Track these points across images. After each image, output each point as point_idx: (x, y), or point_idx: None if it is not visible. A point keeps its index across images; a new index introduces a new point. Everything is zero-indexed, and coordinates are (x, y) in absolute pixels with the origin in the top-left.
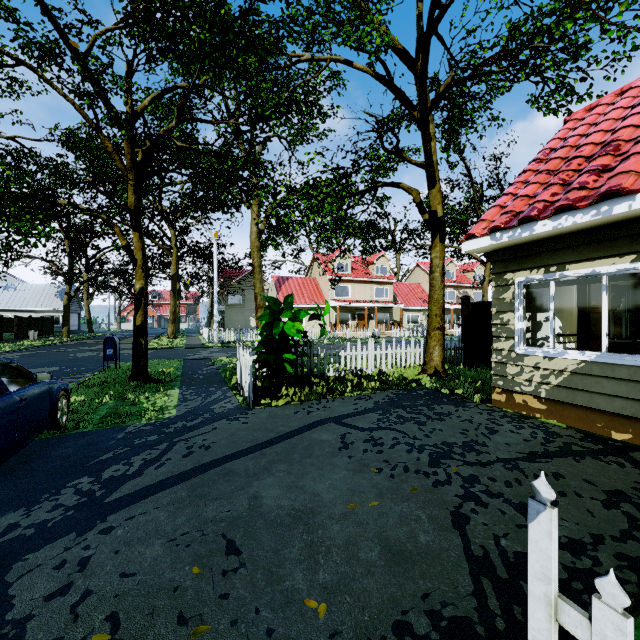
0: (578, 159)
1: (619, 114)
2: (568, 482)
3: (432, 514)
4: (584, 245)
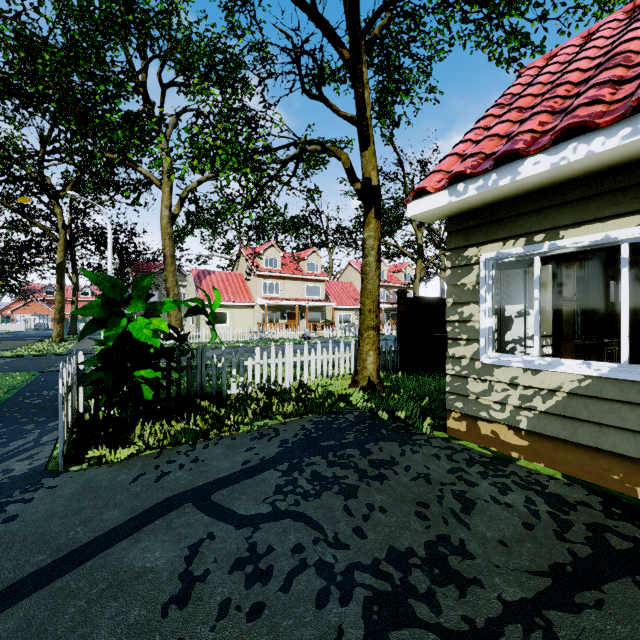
0: (565, 85)
1: (602, 43)
2: None
3: None
4: (590, 198)
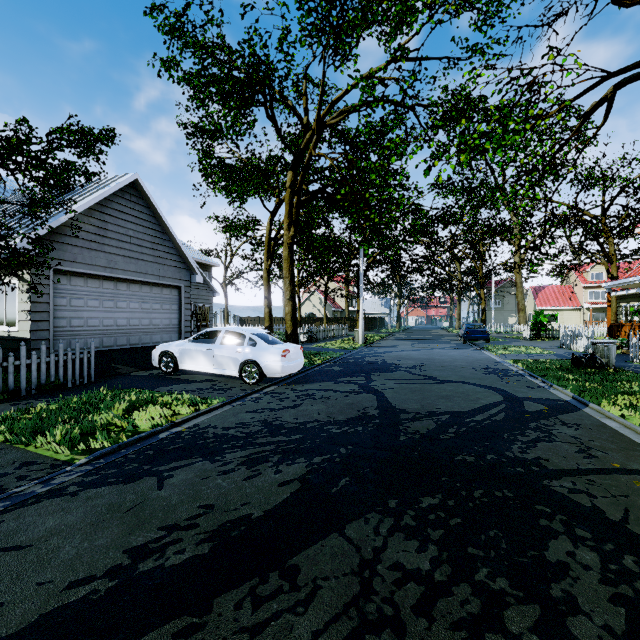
0: None
1: None
2: None
3: None
4: (632, 298)
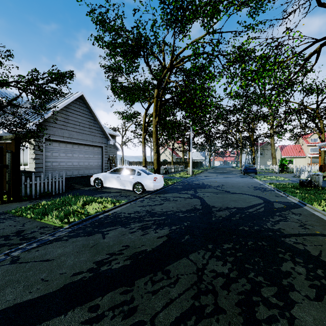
0: None
1: None
2: None
3: None
4: None
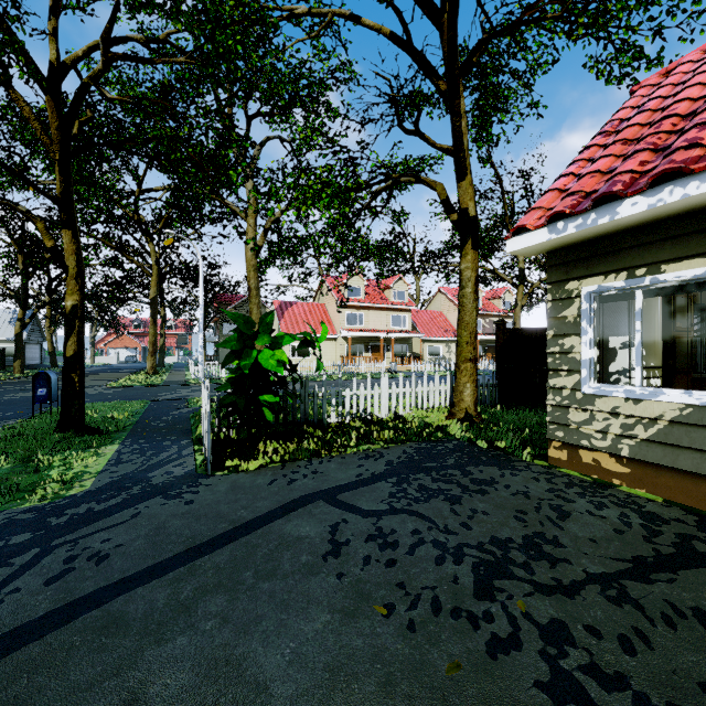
0: (671, 118)
1: None
2: None
3: None
4: (691, 234)
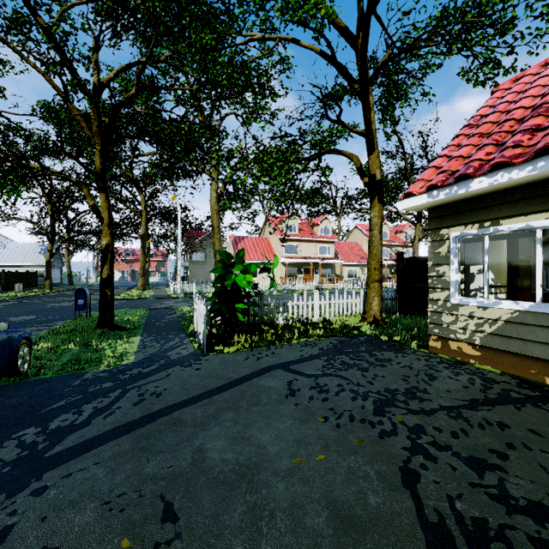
0: (510, 122)
1: (546, 81)
2: (514, 432)
3: (380, 470)
4: (518, 201)
